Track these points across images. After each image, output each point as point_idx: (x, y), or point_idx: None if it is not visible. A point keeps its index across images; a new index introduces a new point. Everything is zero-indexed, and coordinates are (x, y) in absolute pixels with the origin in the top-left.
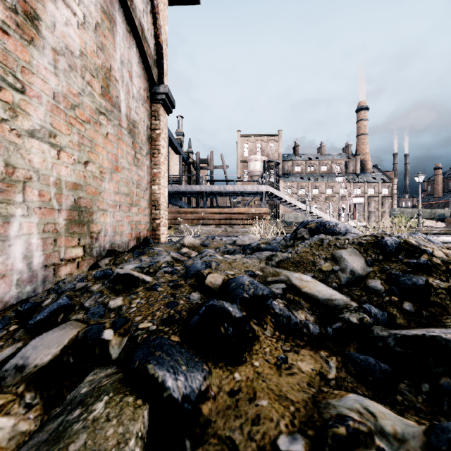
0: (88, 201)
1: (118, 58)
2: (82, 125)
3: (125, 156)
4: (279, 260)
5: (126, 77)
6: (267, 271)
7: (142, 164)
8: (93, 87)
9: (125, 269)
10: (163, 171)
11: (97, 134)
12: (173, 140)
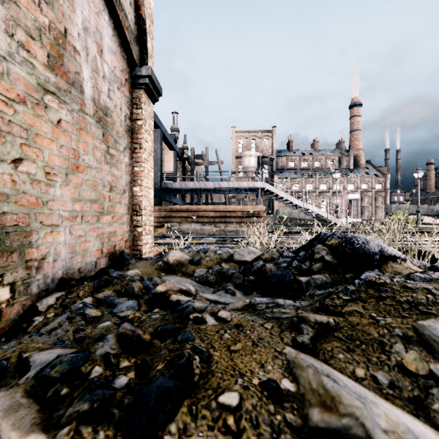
0: (21, 217)
1: (78, 23)
2: (7, 105)
3: (90, 151)
4: (315, 333)
5: (93, 49)
6: (304, 381)
7: (118, 161)
8: (31, 53)
9: (4, 393)
10: (146, 169)
11: (40, 120)
12: (166, 136)
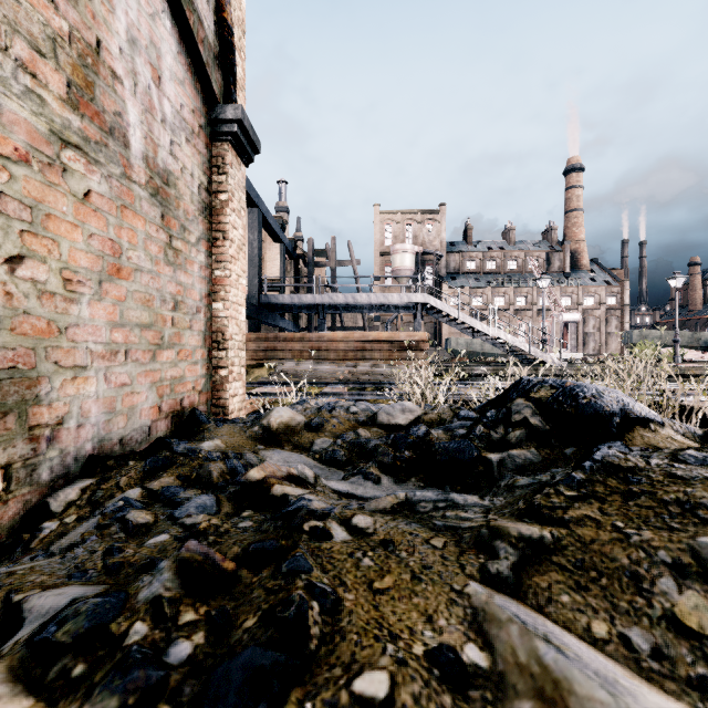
0: (21, 354)
1: (120, 30)
2: None
3: (140, 243)
4: (519, 557)
5: (144, 75)
6: (504, 648)
7: (188, 261)
8: (39, 79)
9: None
10: (234, 274)
11: (54, 191)
12: (268, 219)
